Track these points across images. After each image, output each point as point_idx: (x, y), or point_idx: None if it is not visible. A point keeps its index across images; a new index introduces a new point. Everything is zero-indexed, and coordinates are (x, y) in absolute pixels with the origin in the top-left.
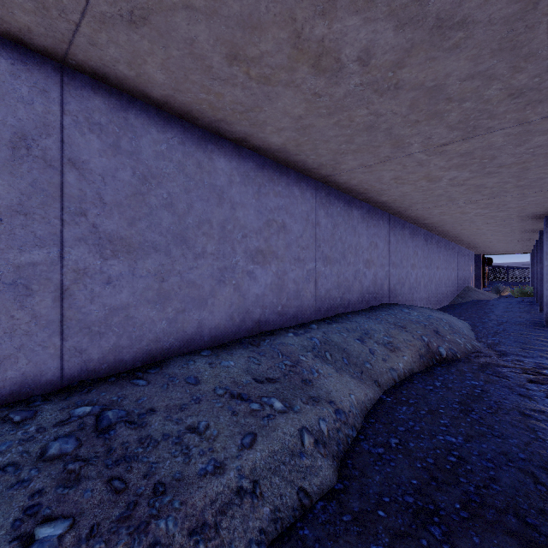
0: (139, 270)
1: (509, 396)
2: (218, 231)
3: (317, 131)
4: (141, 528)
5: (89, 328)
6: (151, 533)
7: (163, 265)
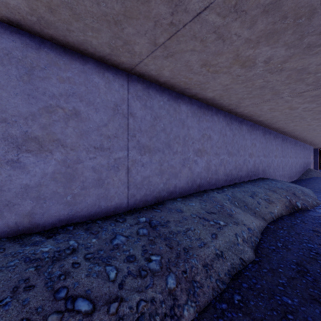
0: (153, 160)
1: None
2: (182, 141)
3: (233, 90)
4: (186, 261)
5: (136, 185)
6: (190, 263)
7: (161, 157)
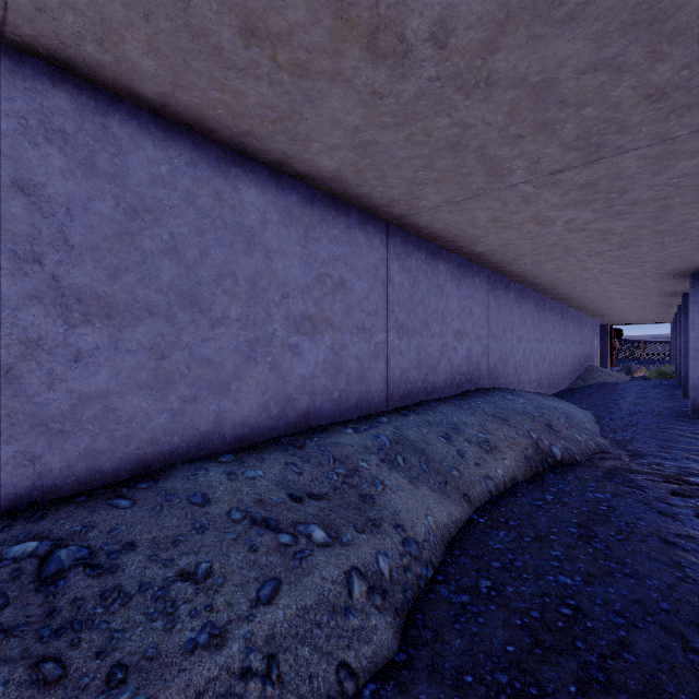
0: (126, 342)
1: (646, 515)
2: (247, 289)
3: (382, 150)
4: None
5: (46, 425)
6: None
7: (164, 334)
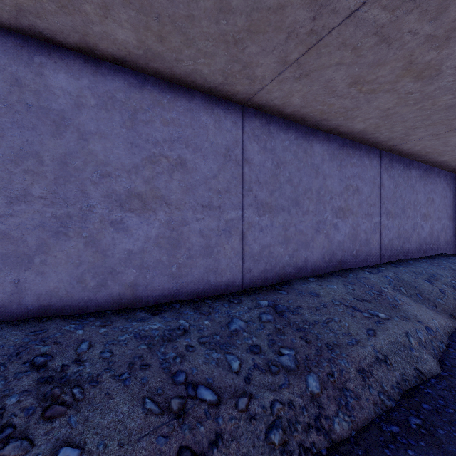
0: (275, 223)
1: None
2: (316, 196)
3: (398, 116)
4: (331, 361)
5: (253, 257)
6: (338, 364)
7: (286, 219)
